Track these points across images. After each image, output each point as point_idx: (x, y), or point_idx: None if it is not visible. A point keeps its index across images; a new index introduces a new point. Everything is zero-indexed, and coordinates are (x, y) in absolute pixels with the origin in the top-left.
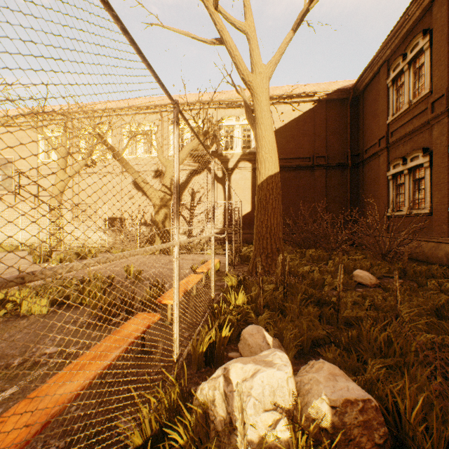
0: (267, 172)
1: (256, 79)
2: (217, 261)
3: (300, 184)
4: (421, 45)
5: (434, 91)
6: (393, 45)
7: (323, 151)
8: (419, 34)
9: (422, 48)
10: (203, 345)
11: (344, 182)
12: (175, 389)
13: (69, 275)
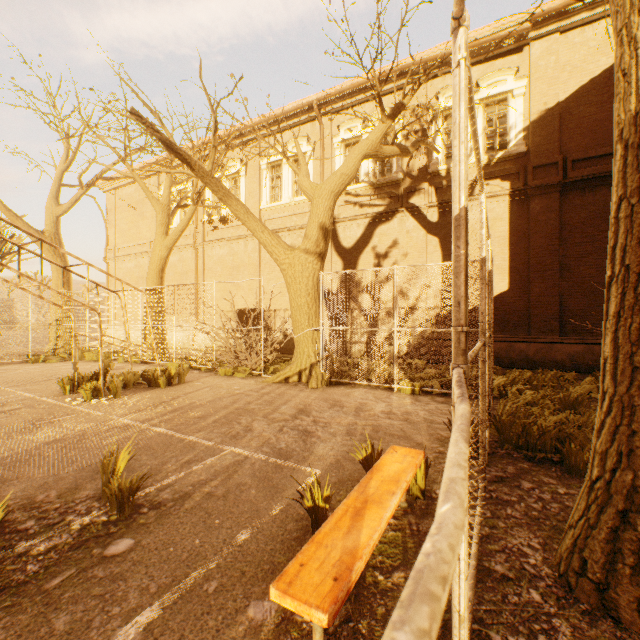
0: None
1: None
2: (410, 471)
3: None
4: None
5: None
6: None
7: None
8: None
9: None
10: None
11: None
12: None
13: (29, 446)
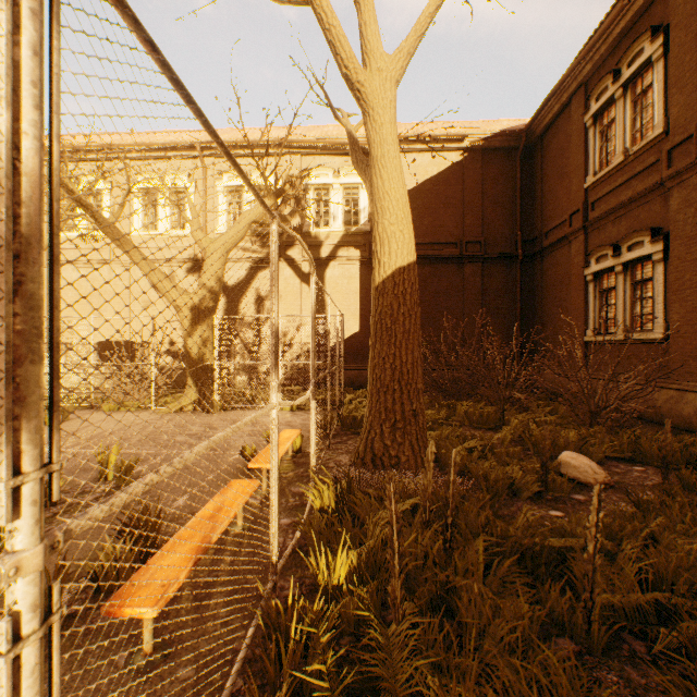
0: (394, 260)
1: (372, 81)
2: (295, 435)
3: (441, 286)
4: (648, 53)
5: (673, 131)
6: (596, 57)
7: (478, 233)
8: (645, 35)
9: (649, 59)
10: None
11: (510, 284)
12: None
13: None
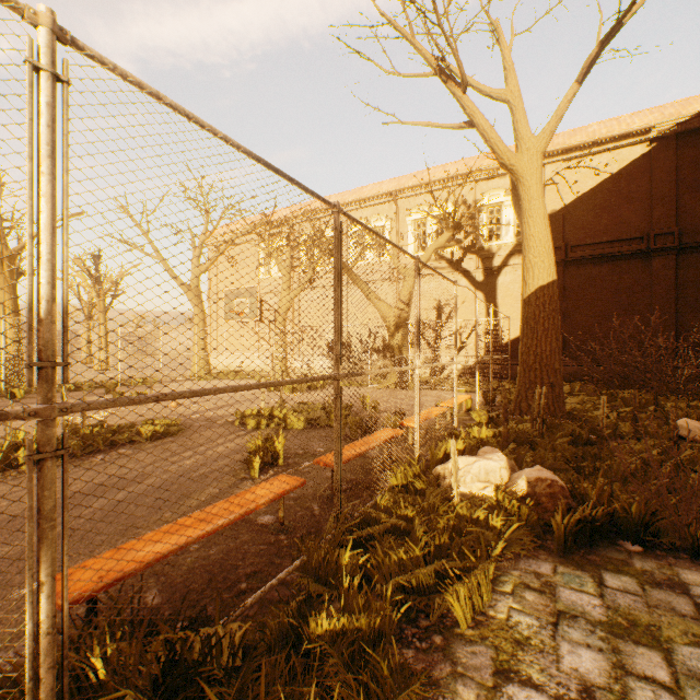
0: (536, 282)
1: (521, 159)
2: (467, 397)
3: (622, 283)
4: None
5: None
6: None
7: (670, 224)
8: None
9: None
10: (439, 453)
11: None
12: (417, 469)
13: None
